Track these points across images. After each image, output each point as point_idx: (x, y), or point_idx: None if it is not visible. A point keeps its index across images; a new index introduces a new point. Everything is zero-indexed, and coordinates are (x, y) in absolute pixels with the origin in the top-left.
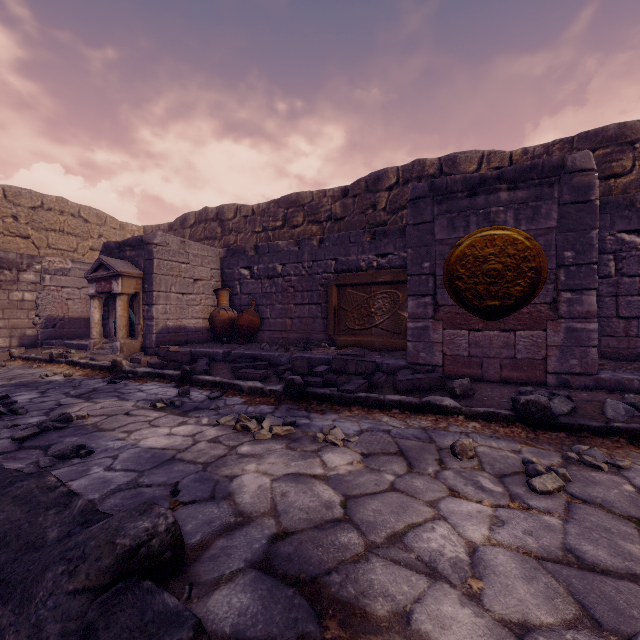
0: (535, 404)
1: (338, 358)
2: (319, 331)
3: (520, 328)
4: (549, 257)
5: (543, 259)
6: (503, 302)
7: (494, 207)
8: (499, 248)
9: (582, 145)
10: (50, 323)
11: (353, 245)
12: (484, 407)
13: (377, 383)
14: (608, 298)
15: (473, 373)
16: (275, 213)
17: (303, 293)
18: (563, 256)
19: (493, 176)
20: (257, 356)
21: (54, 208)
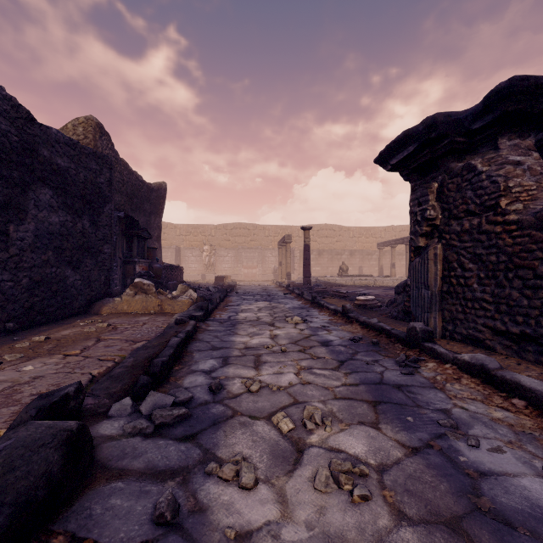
0: None
1: None
2: None
3: None
4: None
5: None
6: None
7: None
8: None
9: None
10: None
11: None
12: None
13: None
14: None
15: None
16: None
17: None
18: None
19: None
20: None
21: (405, 230)
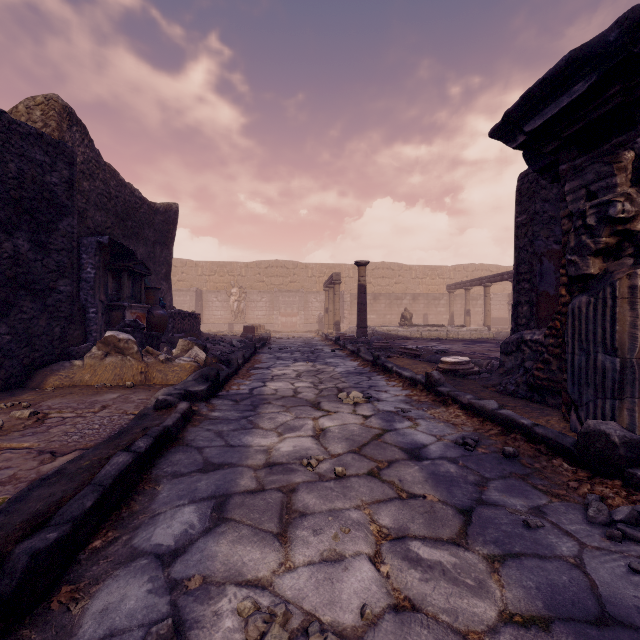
0: None
1: None
2: None
3: None
4: None
5: None
6: None
7: None
8: None
9: None
10: None
11: None
12: None
13: None
14: None
15: None
16: None
17: None
18: None
19: None
20: None
21: (479, 269)
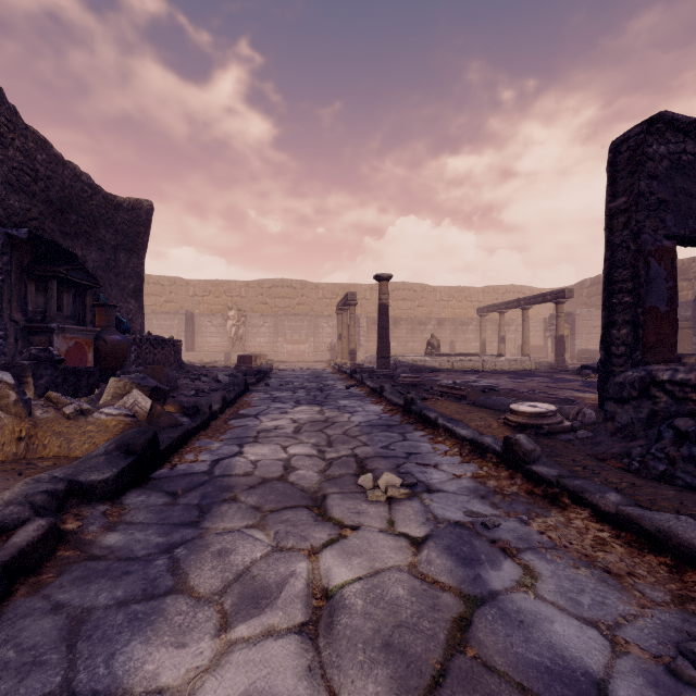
0: None
1: None
2: None
3: None
4: None
5: None
6: None
7: None
8: None
9: None
10: (519, 348)
11: (689, 307)
12: None
13: None
14: None
15: None
16: None
17: None
18: None
19: None
20: None
21: (510, 291)
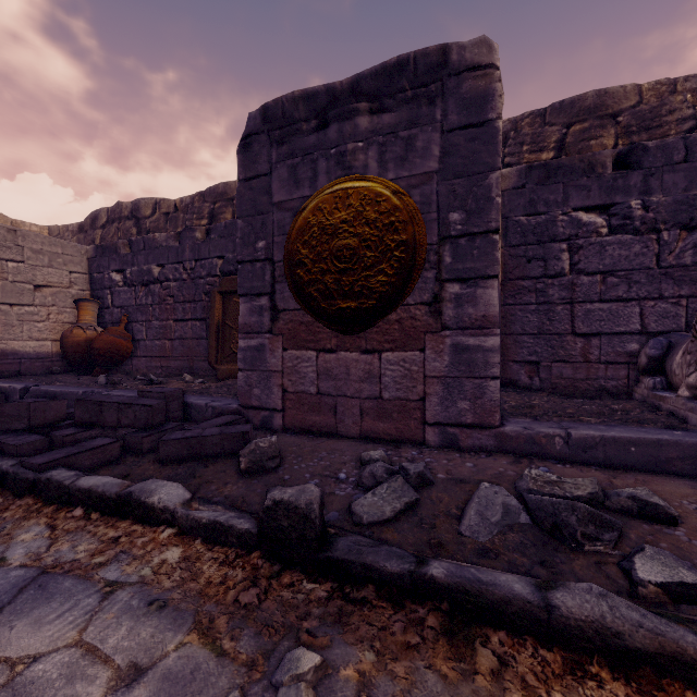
0: (289, 511)
1: (86, 400)
2: (204, 357)
3: (389, 347)
4: (429, 224)
5: (420, 227)
6: (361, 302)
7: (351, 143)
8: (354, 210)
9: (556, 119)
10: None
11: None
12: (257, 500)
13: (140, 444)
14: (561, 306)
15: (325, 422)
16: (200, 209)
17: (185, 305)
18: (449, 221)
19: (346, 88)
20: (58, 394)
21: None
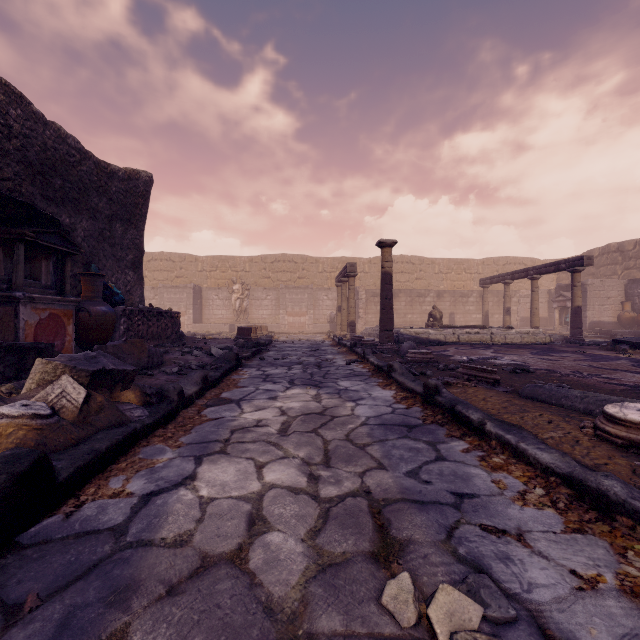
0: None
1: None
2: None
3: None
4: None
5: None
6: None
7: None
8: None
9: None
10: (522, 320)
11: None
12: None
13: None
14: None
15: None
16: None
17: None
18: None
19: None
20: None
21: (511, 262)
